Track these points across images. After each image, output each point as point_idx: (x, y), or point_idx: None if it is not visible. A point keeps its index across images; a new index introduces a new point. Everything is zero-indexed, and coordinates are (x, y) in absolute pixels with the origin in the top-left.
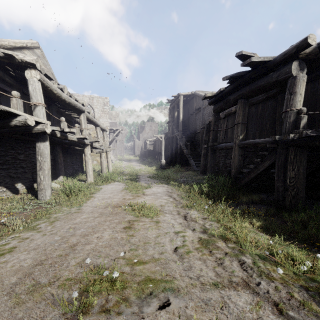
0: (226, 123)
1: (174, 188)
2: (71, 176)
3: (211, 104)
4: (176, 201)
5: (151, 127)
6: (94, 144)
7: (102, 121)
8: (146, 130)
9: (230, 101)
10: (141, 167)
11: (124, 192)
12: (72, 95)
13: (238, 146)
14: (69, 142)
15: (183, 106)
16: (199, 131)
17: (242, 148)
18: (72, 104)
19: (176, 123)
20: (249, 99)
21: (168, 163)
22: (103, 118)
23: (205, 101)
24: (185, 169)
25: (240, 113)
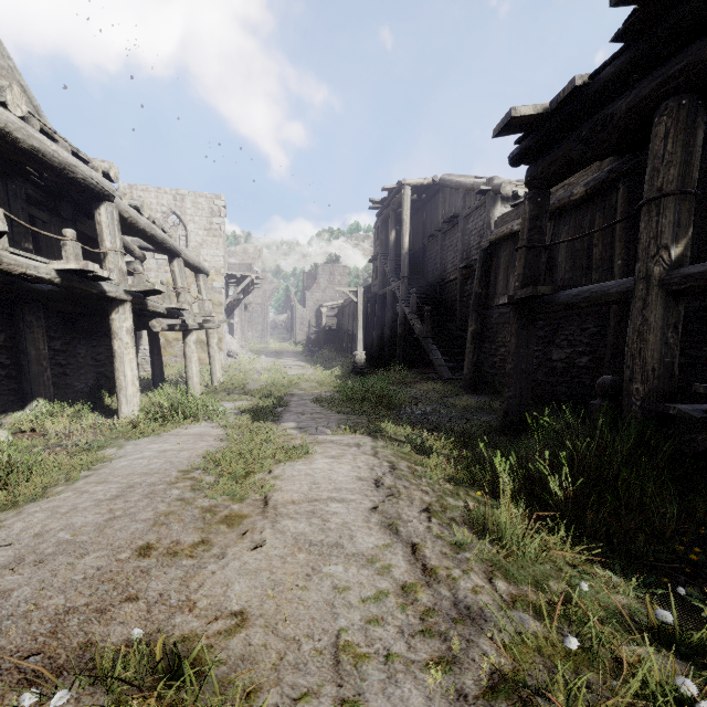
0: (549, 238)
1: (400, 459)
2: (89, 397)
3: (520, 162)
4: (432, 591)
5: (333, 277)
6: (155, 304)
7: (206, 255)
8: (321, 282)
9: (613, 122)
10: (304, 371)
11: (181, 486)
12: (58, 135)
13: (662, 289)
14: (56, 290)
15: (410, 217)
16: (454, 276)
17: (679, 298)
18: (49, 160)
19: (394, 260)
20: (646, 146)
21: (372, 360)
22: (210, 248)
23: (470, 198)
24: (418, 375)
25: (674, 154)
